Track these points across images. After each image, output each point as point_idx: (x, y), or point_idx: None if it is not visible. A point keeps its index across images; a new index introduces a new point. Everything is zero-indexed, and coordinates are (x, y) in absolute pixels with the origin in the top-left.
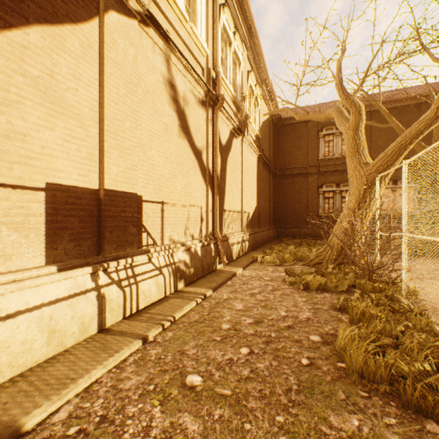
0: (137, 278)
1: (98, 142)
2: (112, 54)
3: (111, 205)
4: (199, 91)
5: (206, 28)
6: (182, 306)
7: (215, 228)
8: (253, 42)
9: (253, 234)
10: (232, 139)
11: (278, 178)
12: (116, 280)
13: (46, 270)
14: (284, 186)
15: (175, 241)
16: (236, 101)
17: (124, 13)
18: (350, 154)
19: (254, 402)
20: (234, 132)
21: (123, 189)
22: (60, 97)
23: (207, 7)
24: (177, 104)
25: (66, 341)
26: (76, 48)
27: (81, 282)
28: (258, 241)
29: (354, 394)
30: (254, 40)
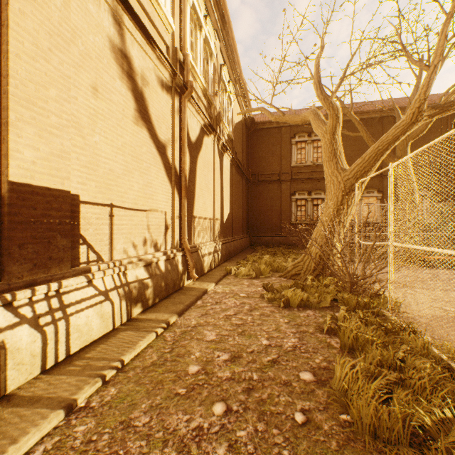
0: (68, 310)
1: None
2: None
3: (22, 206)
4: (163, 73)
5: None
6: (135, 342)
7: (182, 238)
8: (226, 32)
9: (226, 244)
10: (203, 137)
11: (251, 184)
12: (28, 318)
13: None
14: (257, 193)
15: (130, 255)
16: (208, 95)
17: None
18: (327, 159)
19: None
20: (206, 128)
21: (45, 184)
22: None
23: None
24: (133, 82)
25: None
26: None
27: None
28: (232, 250)
29: None
30: (228, 31)
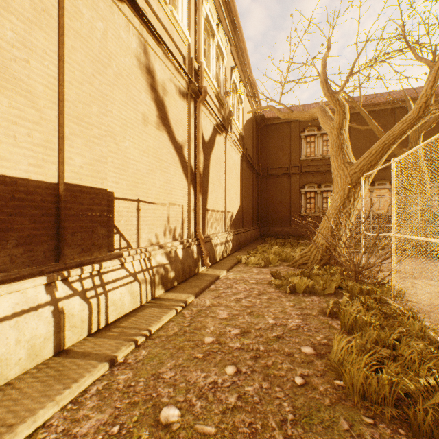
0: (106, 287)
1: (57, 127)
2: (75, 25)
3: (73, 202)
4: (181, 81)
5: (187, 15)
6: (159, 316)
7: (197, 229)
8: (237, 37)
9: (237, 235)
10: (215, 136)
11: (261, 177)
12: (79, 291)
13: None
14: (267, 186)
15: (153, 243)
16: (220, 97)
17: None
18: (334, 153)
19: None
20: (218, 128)
21: (90, 184)
22: (3, 67)
23: None
24: (155, 93)
25: (9, 371)
26: (26, 10)
27: (31, 295)
28: (242, 241)
29: (357, 421)
30: (238, 35)
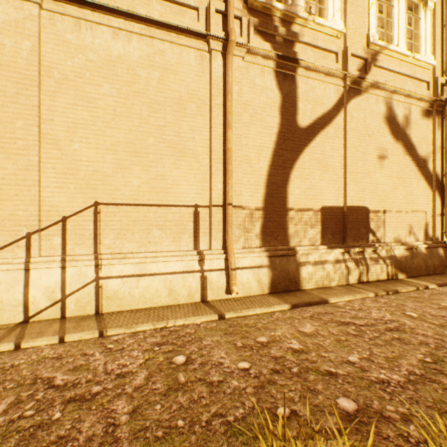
0: (366, 261)
1: (342, 179)
2: (350, 125)
3: (350, 215)
4: (423, 106)
5: (431, 40)
6: (402, 287)
7: (444, 232)
8: None
9: None
10: None
11: None
12: (353, 259)
13: (323, 247)
14: None
15: (395, 241)
16: None
17: (357, 95)
18: None
19: None
20: None
21: (356, 205)
22: (326, 162)
23: (433, 19)
24: (397, 130)
25: (332, 282)
26: (332, 133)
27: (336, 256)
28: None
29: None
30: None
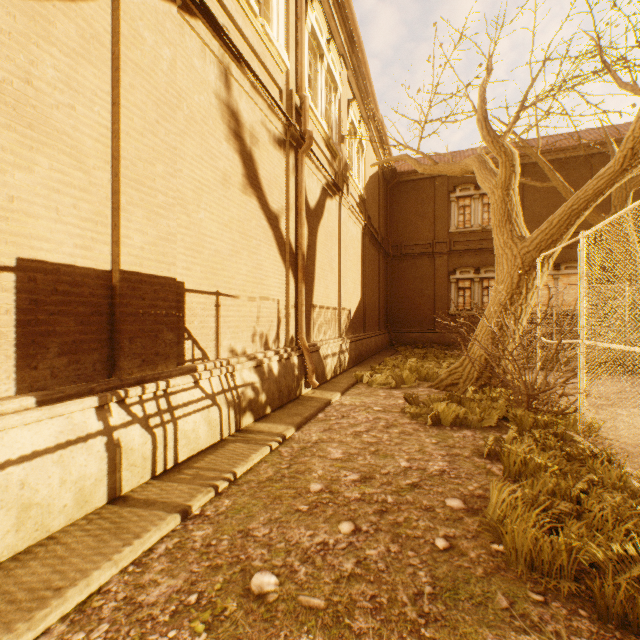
0: (175, 413)
1: (110, 194)
2: (134, 54)
3: (132, 296)
4: (276, 124)
5: (285, 29)
6: (247, 455)
7: (299, 333)
8: (356, 56)
9: (356, 342)
10: (324, 200)
11: (391, 259)
12: (139, 417)
13: (17, 404)
14: (400, 272)
15: (237, 353)
16: (332, 144)
17: None
18: (498, 224)
19: (363, 620)
20: (329, 189)
21: (153, 271)
22: (42, 116)
23: None
24: (240, 142)
25: (52, 521)
26: (71, 39)
27: (78, 422)
28: (364, 351)
29: (521, 597)
30: (358, 54)
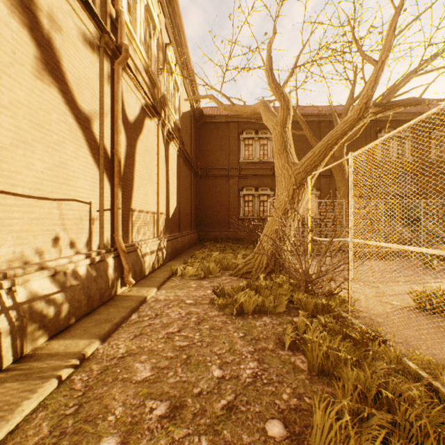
0: None
1: None
2: None
3: None
4: (86, 23)
5: None
6: (15, 404)
7: (115, 235)
8: (172, 8)
9: (172, 240)
10: (144, 118)
11: (200, 178)
12: None
13: None
14: (206, 187)
15: (26, 262)
16: (151, 72)
17: None
18: (278, 152)
19: None
20: (148, 110)
21: None
22: None
23: None
24: (32, 17)
25: None
26: None
27: None
28: (179, 247)
29: None
30: (174, 7)
